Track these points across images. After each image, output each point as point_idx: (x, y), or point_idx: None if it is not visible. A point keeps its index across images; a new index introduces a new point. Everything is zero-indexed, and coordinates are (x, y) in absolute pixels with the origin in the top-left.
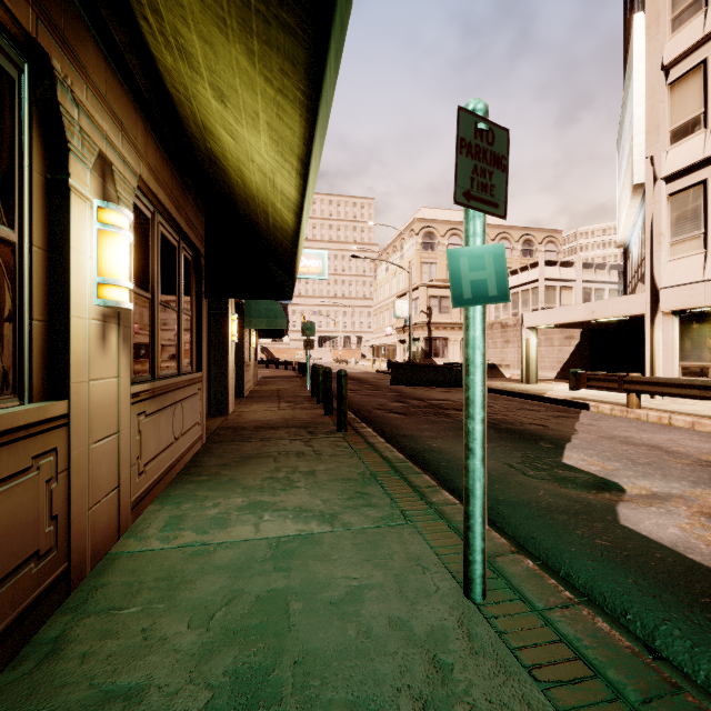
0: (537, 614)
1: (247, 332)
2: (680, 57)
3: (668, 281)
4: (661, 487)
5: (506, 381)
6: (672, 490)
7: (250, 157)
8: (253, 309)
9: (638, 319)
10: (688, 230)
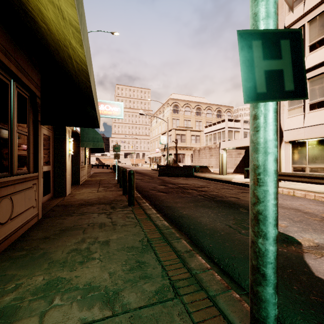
0: None
1: (83, 149)
2: (292, 23)
3: (287, 127)
4: (318, 239)
5: (212, 174)
6: None
7: None
8: (85, 137)
9: None
10: (296, 103)
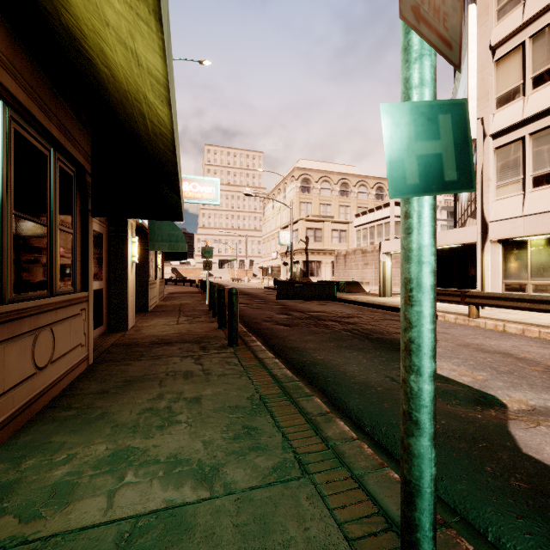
0: None
1: (152, 255)
2: (504, 39)
3: (494, 216)
4: (535, 399)
5: (367, 295)
6: (547, 403)
7: (103, 16)
8: (157, 234)
9: (464, 247)
10: (510, 176)
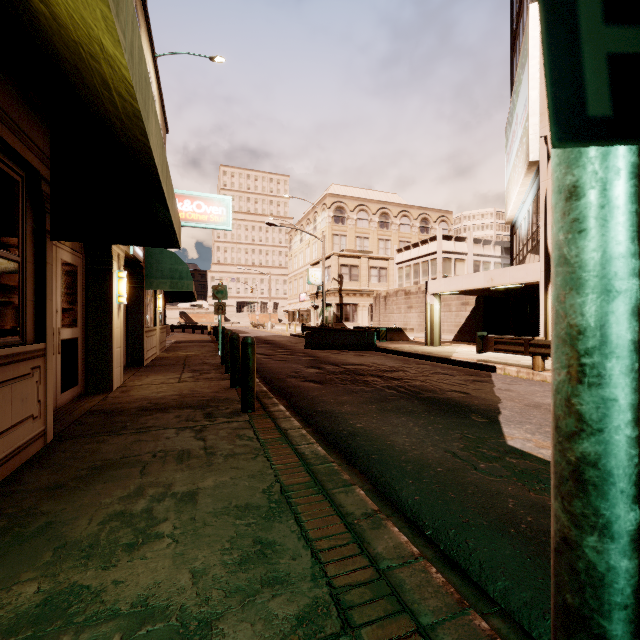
0: None
1: (150, 295)
2: None
3: None
4: None
5: (411, 344)
6: None
7: None
8: (155, 268)
9: (522, 288)
10: None
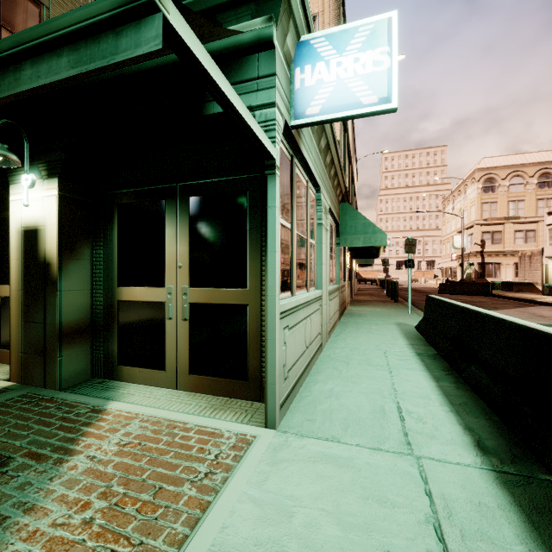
0: (418, 315)
1: None
2: None
3: None
4: None
5: (532, 294)
6: None
7: None
8: None
9: None
10: None
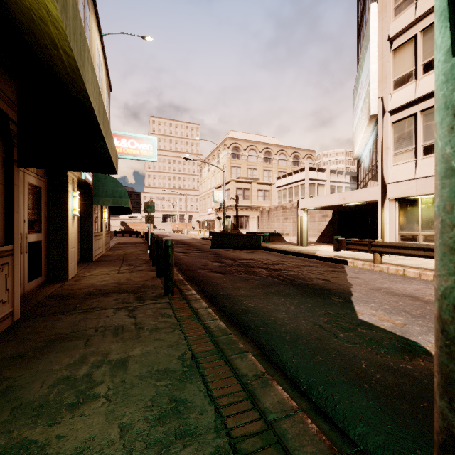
0: None
1: (98, 209)
2: (400, 32)
3: (392, 179)
4: None
5: (287, 244)
6: None
7: None
8: (101, 190)
9: (365, 204)
10: (404, 146)
